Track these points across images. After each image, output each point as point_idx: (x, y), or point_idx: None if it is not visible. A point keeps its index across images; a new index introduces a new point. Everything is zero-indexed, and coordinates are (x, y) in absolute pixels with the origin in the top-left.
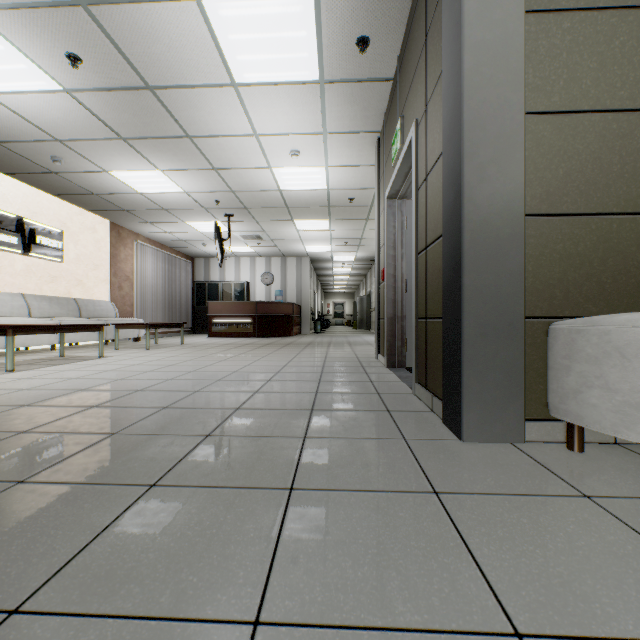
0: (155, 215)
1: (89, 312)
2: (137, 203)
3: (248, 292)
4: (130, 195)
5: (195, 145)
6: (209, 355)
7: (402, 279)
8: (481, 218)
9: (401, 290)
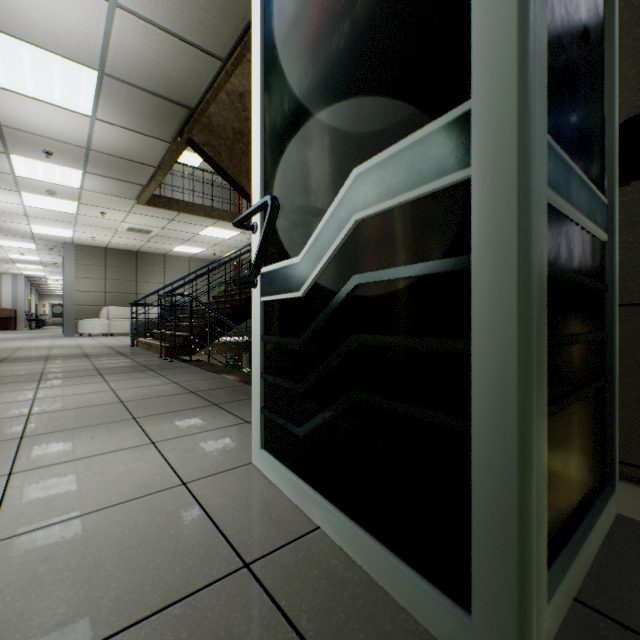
0: None
1: None
2: None
3: None
4: None
5: None
6: None
7: None
8: (68, 306)
9: None
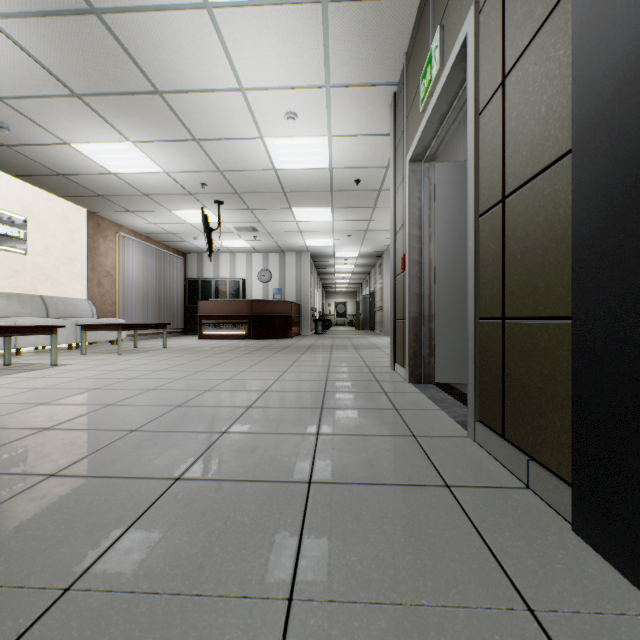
0: (136, 202)
1: (59, 311)
2: (112, 187)
3: (244, 290)
4: (102, 176)
5: (168, 105)
6: (187, 363)
7: (429, 267)
8: None
9: (428, 281)
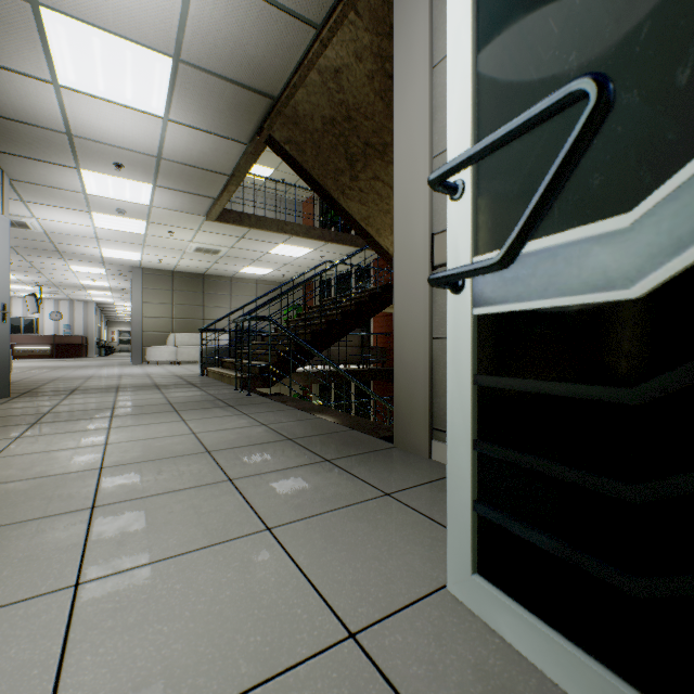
0: None
1: None
2: None
3: (38, 326)
4: None
5: (42, 274)
6: (47, 363)
7: None
8: (136, 332)
9: None
